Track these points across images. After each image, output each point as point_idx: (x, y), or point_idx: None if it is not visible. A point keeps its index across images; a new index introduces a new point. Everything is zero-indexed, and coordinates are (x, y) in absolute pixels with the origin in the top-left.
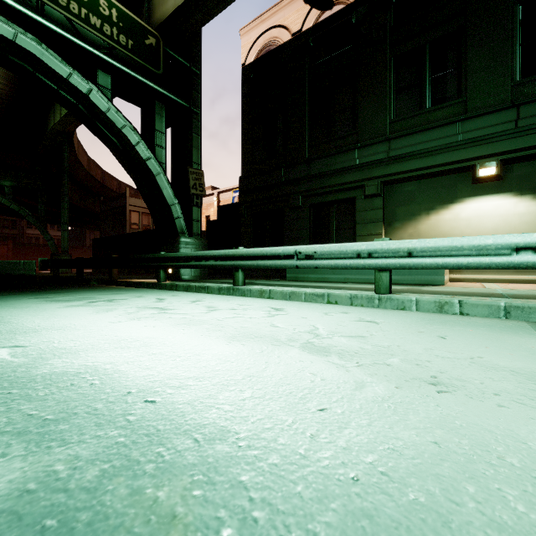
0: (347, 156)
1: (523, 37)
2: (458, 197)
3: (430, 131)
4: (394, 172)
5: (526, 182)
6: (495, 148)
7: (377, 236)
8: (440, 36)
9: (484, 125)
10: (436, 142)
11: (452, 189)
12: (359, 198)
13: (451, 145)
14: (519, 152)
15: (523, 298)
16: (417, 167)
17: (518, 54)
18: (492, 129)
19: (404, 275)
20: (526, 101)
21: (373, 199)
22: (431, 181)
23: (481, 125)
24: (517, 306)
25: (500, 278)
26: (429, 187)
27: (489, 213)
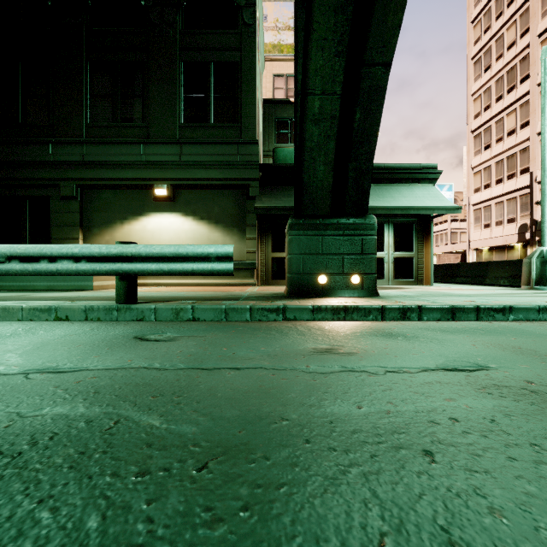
0: (40, 148)
1: (185, 90)
2: (146, 211)
3: (120, 146)
4: (89, 177)
5: (190, 206)
6: (167, 174)
7: (74, 241)
8: (130, 60)
9: (160, 152)
10: (125, 157)
11: (141, 203)
12: (55, 197)
13: (137, 163)
14: (182, 181)
15: (56, 300)
16: (110, 177)
17: (183, 102)
18: (165, 157)
19: (60, 282)
20: (186, 142)
21: (70, 202)
22: (125, 192)
23: (158, 151)
24: (5, 308)
25: (172, 282)
26: (123, 198)
27: (167, 227)
